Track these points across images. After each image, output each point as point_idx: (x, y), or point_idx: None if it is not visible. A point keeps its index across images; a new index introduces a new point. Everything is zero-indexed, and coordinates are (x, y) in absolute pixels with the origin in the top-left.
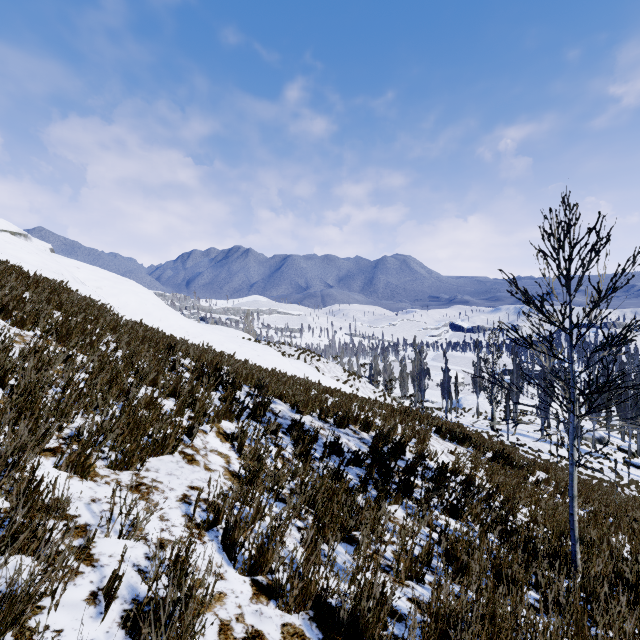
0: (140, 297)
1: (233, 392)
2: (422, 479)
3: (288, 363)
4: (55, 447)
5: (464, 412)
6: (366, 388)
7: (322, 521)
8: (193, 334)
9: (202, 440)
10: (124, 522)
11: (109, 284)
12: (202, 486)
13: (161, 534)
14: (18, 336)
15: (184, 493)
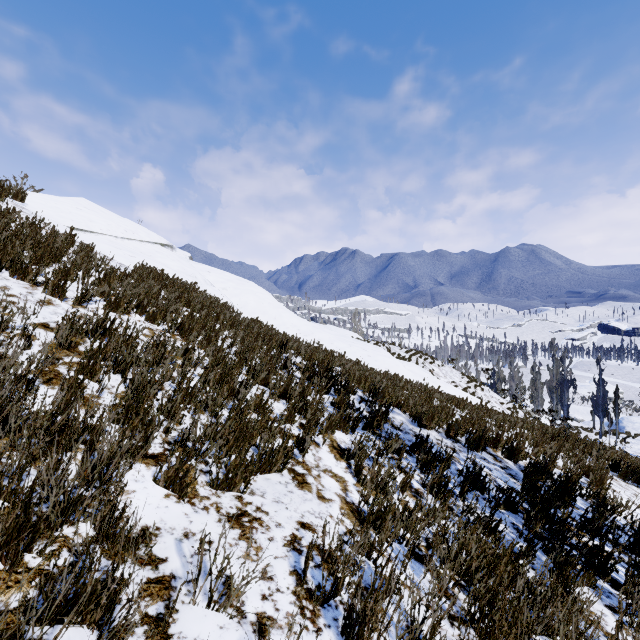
0: (258, 297)
1: (346, 397)
2: (614, 545)
3: (401, 365)
4: (159, 453)
5: (628, 437)
6: (490, 398)
7: (488, 616)
8: (304, 332)
9: (314, 455)
10: (214, 585)
11: (233, 285)
12: (314, 523)
13: (262, 605)
14: (149, 330)
15: (293, 533)
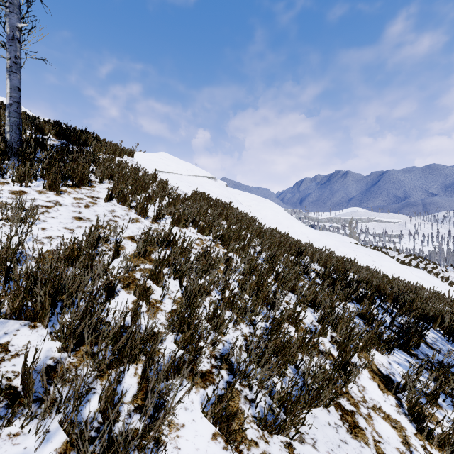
0: (274, 211)
1: (373, 309)
2: None
3: (408, 271)
4: (206, 371)
5: None
6: None
7: None
8: (312, 239)
9: (356, 382)
10: None
11: (255, 203)
12: None
13: None
14: (200, 240)
15: None
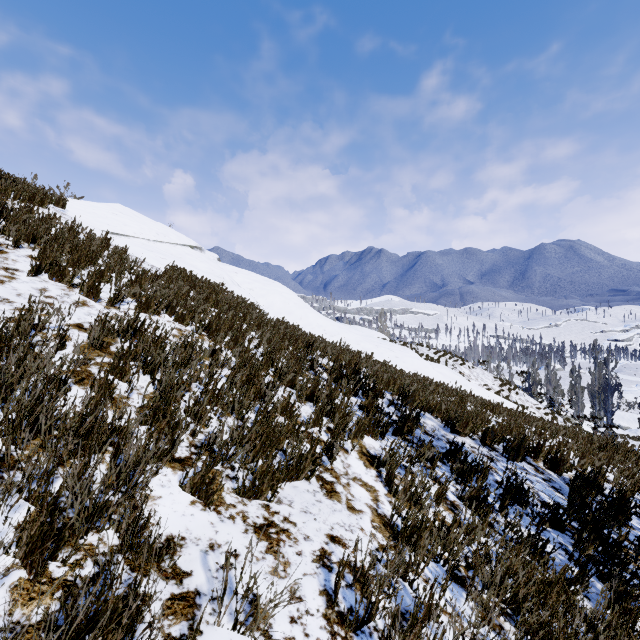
0: (284, 297)
1: (375, 400)
2: None
3: (430, 367)
4: (185, 457)
5: None
6: (526, 402)
7: None
8: (330, 332)
9: (342, 462)
10: (240, 606)
11: (259, 286)
12: (345, 537)
13: (290, 629)
14: (178, 330)
15: (322, 547)
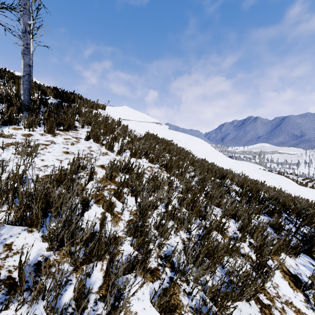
0: (203, 146)
1: (281, 221)
2: None
3: (306, 191)
4: (154, 268)
5: None
6: None
7: None
8: (231, 166)
9: (270, 280)
10: None
11: (189, 141)
12: None
13: None
14: (150, 167)
15: None
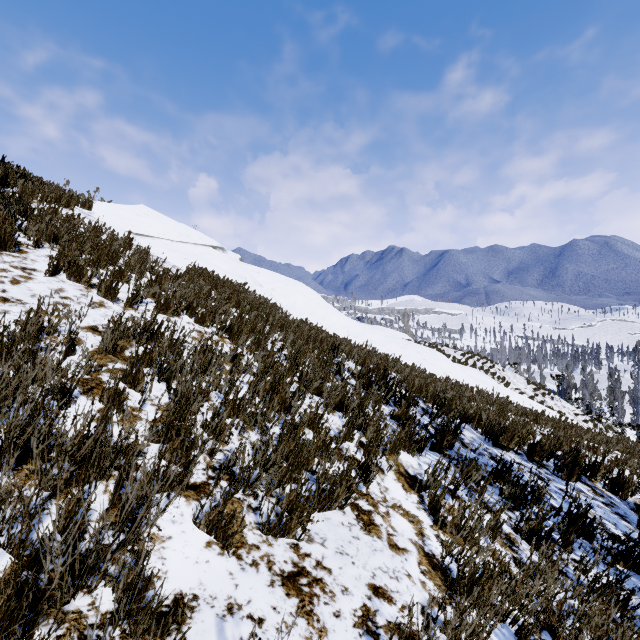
0: (306, 297)
1: (409, 410)
2: None
3: (460, 370)
4: (201, 482)
5: None
6: (562, 408)
7: None
8: (354, 333)
9: (379, 484)
10: None
11: (281, 286)
12: (389, 587)
13: None
14: (198, 333)
15: (364, 604)
